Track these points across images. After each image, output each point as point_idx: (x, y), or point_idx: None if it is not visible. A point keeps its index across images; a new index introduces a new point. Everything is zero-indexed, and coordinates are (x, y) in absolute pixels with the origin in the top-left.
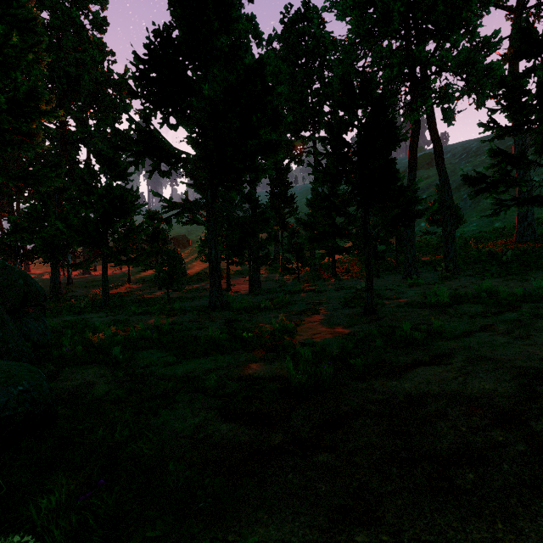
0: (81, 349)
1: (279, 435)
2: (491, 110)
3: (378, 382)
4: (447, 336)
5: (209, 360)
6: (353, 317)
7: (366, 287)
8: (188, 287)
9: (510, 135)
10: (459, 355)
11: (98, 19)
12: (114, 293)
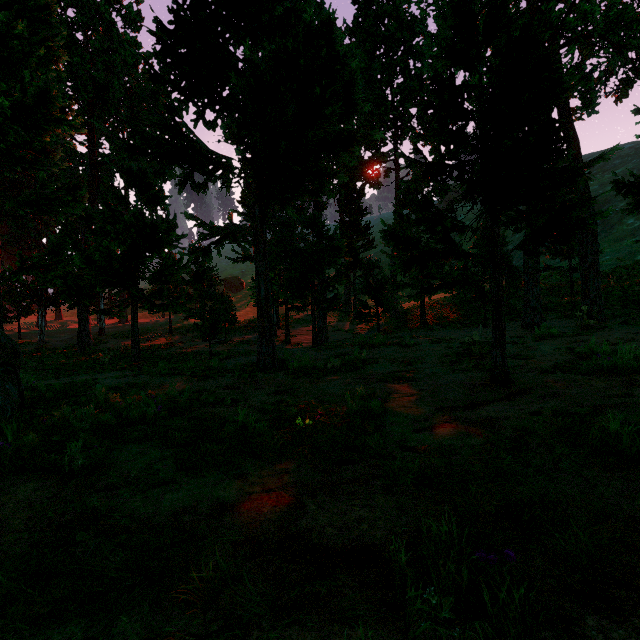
0: (31, 440)
1: None
2: None
3: None
4: None
5: (231, 475)
6: (473, 388)
7: (494, 340)
8: (239, 338)
9: None
10: None
11: (131, 14)
12: (151, 345)
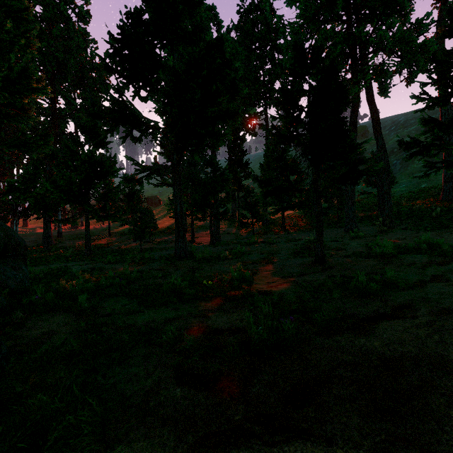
0: (51, 296)
1: (240, 408)
2: (423, 84)
3: (344, 338)
4: (402, 286)
5: (170, 308)
6: (304, 266)
7: (317, 238)
8: (159, 239)
9: (440, 105)
10: (421, 308)
11: (83, 12)
12: (97, 244)
